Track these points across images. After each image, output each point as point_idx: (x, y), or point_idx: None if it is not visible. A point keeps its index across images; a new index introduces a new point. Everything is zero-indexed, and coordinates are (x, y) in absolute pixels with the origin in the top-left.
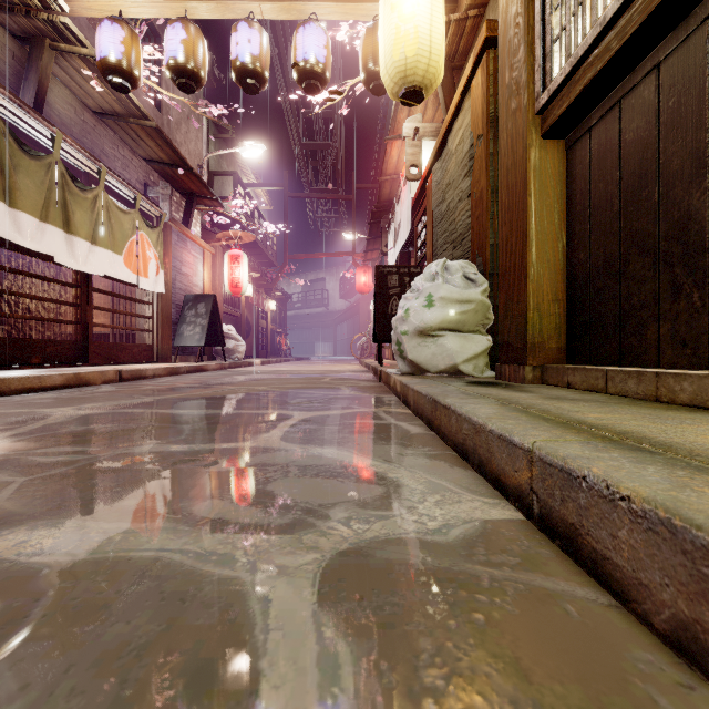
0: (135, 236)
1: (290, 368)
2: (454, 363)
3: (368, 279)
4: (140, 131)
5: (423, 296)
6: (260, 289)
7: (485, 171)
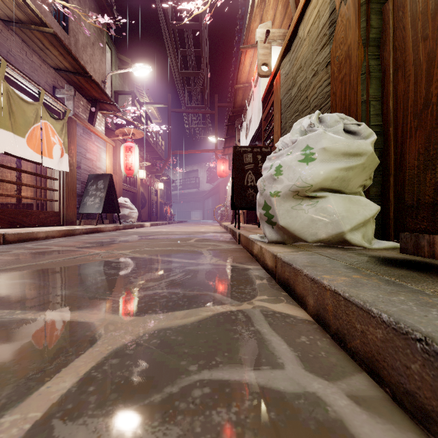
0: (39, 124)
1: (169, 229)
2: (340, 231)
3: (225, 168)
4: (43, 39)
5: (298, 149)
6: (152, 175)
7: (356, 23)
